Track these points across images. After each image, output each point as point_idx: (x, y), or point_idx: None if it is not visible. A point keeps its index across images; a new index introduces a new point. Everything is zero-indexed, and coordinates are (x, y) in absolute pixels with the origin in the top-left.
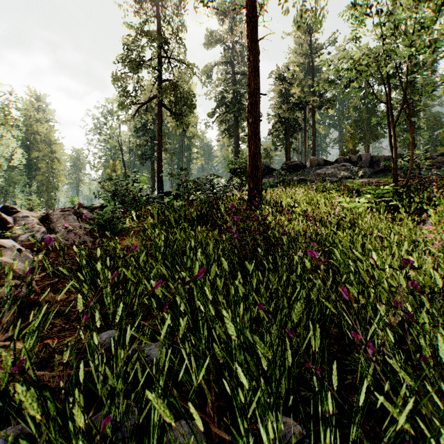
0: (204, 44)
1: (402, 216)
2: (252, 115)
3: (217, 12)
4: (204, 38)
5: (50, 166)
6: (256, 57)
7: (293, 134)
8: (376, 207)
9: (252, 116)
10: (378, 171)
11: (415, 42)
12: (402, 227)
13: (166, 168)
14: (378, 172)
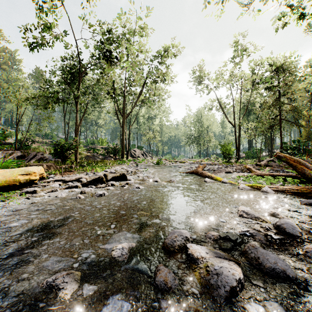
0: None
1: None
2: None
3: None
4: None
5: None
6: None
7: None
8: None
9: None
10: None
11: None
12: None
13: None
14: None
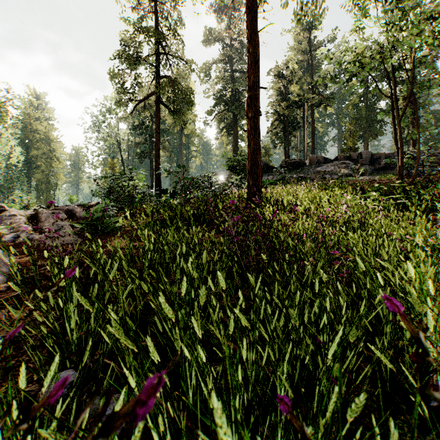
0: (202, 41)
1: (411, 214)
2: (251, 109)
3: (216, 10)
4: (202, 36)
5: (50, 165)
6: (256, 49)
7: (292, 132)
8: (383, 205)
9: (252, 111)
10: (379, 168)
11: (423, 32)
12: (412, 226)
13: (162, 165)
14: (379, 170)
